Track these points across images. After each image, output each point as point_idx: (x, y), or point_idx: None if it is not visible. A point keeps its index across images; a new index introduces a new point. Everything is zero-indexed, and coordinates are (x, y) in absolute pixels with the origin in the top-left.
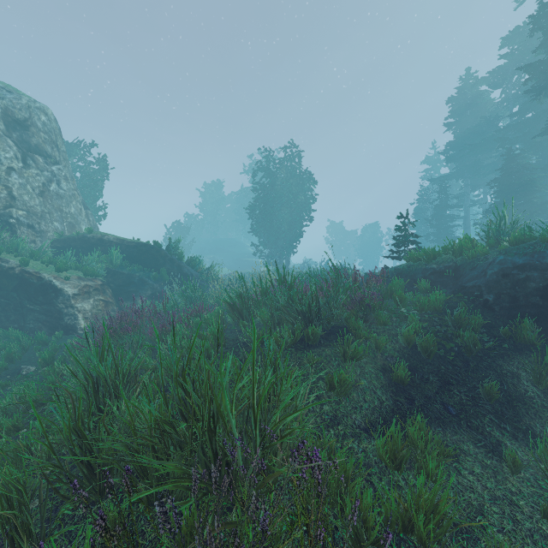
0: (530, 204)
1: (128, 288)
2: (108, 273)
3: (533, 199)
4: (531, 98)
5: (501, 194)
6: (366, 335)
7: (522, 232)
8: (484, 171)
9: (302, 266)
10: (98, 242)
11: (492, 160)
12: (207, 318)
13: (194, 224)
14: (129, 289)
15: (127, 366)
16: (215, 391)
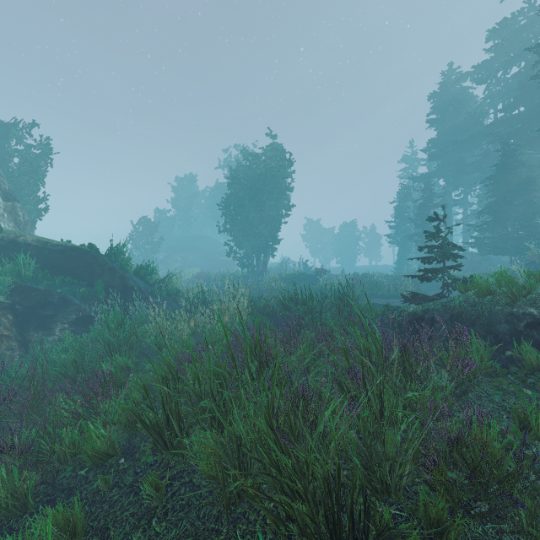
0: (530, 204)
1: (41, 312)
2: (14, 290)
3: (532, 198)
4: (524, 92)
5: (498, 193)
6: None
7: None
8: (467, 170)
9: (280, 266)
10: (10, 245)
11: (474, 159)
12: (88, 436)
13: (165, 220)
14: (44, 313)
15: None
16: None
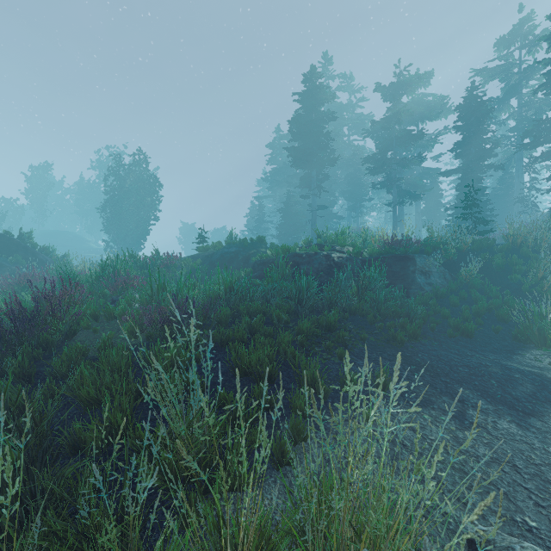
0: (297, 226)
1: None
2: None
3: (298, 223)
4: None
5: (283, 218)
6: (165, 273)
7: (236, 241)
8: None
9: None
10: None
11: None
12: (87, 275)
13: (13, 211)
14: None
15: (75, 275)
16: (116, 266)
